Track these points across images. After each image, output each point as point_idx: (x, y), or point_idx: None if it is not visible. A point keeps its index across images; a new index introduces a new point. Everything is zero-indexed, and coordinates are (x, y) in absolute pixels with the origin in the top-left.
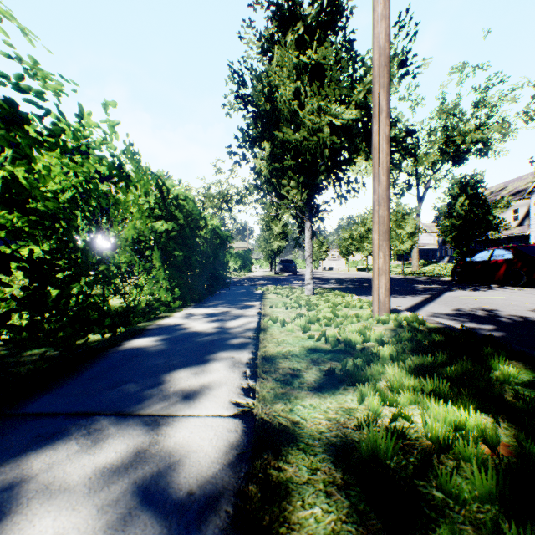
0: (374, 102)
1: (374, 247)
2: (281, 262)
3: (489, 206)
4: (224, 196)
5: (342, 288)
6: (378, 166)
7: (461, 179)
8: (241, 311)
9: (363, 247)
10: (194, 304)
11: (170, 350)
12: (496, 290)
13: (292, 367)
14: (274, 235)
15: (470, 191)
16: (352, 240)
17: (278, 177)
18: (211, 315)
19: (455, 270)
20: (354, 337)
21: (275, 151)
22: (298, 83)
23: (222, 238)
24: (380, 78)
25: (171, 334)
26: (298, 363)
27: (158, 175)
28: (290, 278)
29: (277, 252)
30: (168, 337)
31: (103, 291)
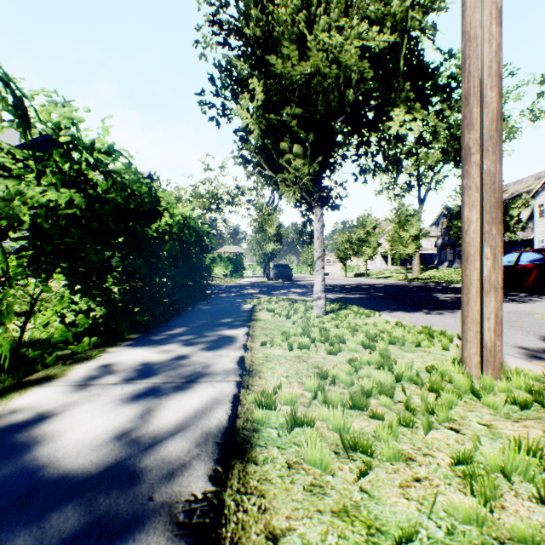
0: None
1: (468, 237)
2: (275, 266)
3: (507, 204)
4: (213, 196)
5: (352, 299)
6: (480, 71)
7: None
8: (208, 355)
9: (362, 250)
10: (136, 336)
11: None
12: (538, 301)
13: None
14: (268, 237)
15: None
16: (350, 243)
17: (275, 141)
18: (145, 371)
19: None
20: None
21: (270, 99)
22: None
23: (199, 235)
24: None
25: None
26: None
27: None
28: (286, 285)
29: (271, 256)
30: None
31: None
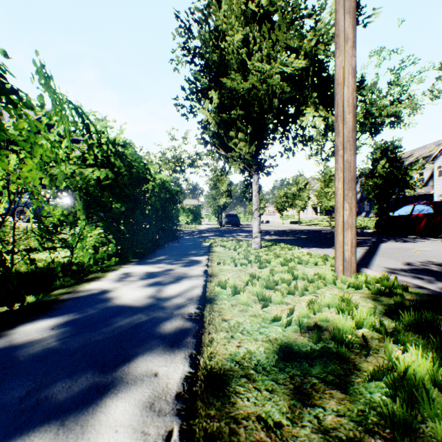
0: (338, 30)
1: (337, 198)
2: (226, 216)
3: (407, 167)
4: (178, 160)
5: (283, 240)
6: (343, 104)
7: (383, 144)
8: (185, 269)
9: (295, 203)
10: (137, 260)
11: (59, 354)
12: (423, 241)
13: (264, 414)
14: (221, 193)
15: (390, 155)
16: (286, 198)
17: (226, 130)
18: (150, 275)
19: (378, 223)
20: (341, 322)
21: (222, 103)
22: (246, 30)
23: (172, 193)
24: (346, 2)
25: (84, 312)
26: (272, 395)
27: (81, 108)
28: (235, 230)
29: (223, 208)
30: (76, 318)
31: (13, 249)
